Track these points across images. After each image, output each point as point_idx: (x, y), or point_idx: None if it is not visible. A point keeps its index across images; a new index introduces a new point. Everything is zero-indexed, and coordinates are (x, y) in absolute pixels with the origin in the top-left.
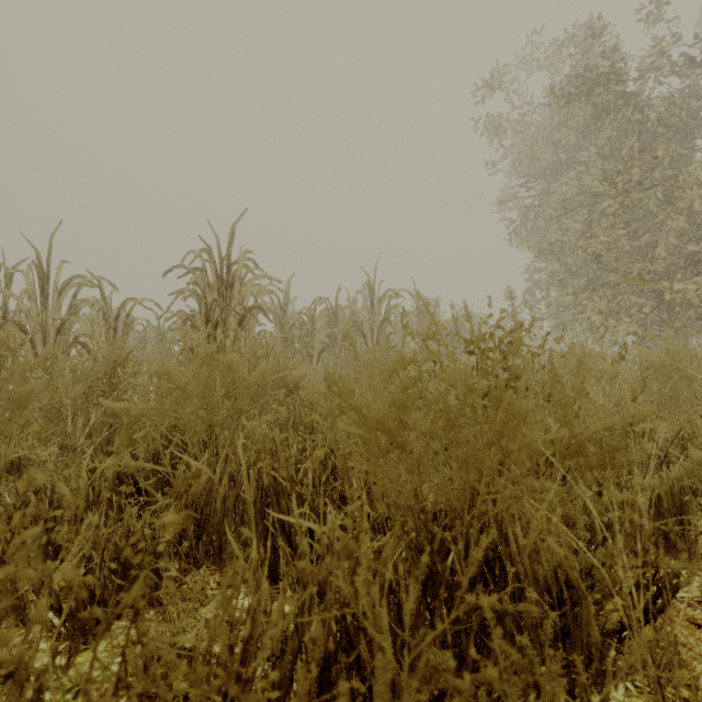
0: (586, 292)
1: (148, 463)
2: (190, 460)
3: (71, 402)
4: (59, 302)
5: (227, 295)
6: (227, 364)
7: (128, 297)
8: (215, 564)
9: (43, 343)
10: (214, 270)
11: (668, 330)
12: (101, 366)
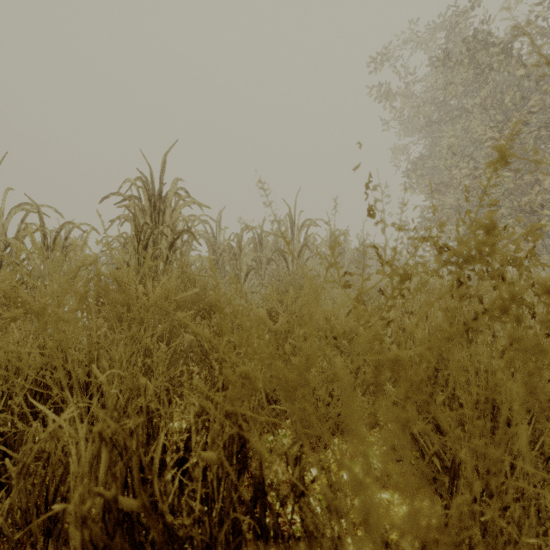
0: None
1: None
2: (48, 413)
3: None
4: (4, 226)
5: (159, 220)
6: (117, 281)
7: (67, 222)
8: None
9: None
10: (146, 196)
11: (545, 256)
12: None
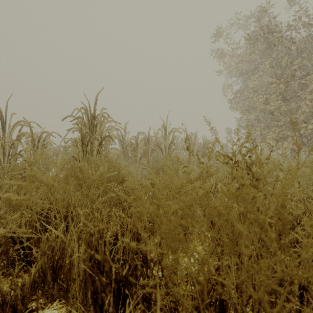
0: (265, 129)
1: (28, 230)
2: (52, 229)
3: (3, 186)
4: (11, 133)
5: (93, 130)
6: (80, 168)
7: (44, 131)
8: (65, 298)
9: (3, 154)
10: (87, 117)
11: (305, 147)
12: (17, 168)
